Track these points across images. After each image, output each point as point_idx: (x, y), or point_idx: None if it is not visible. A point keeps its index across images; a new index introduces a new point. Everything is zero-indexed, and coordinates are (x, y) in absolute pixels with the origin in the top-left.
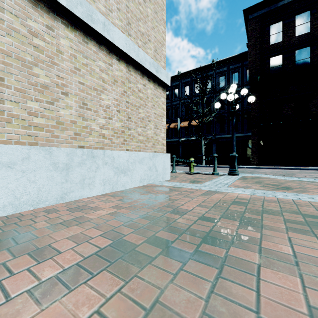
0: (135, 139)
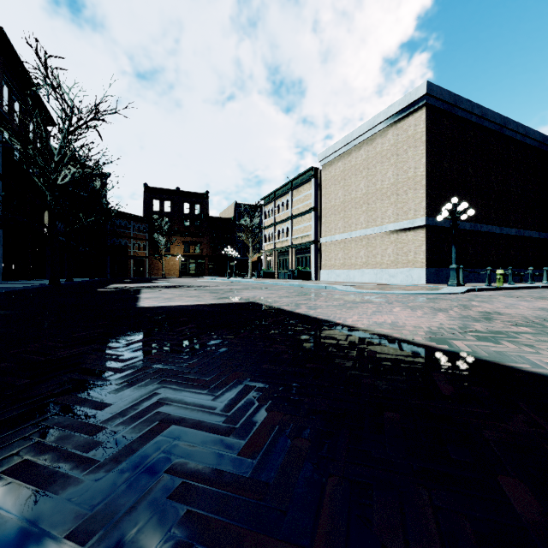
0: (401, 263)
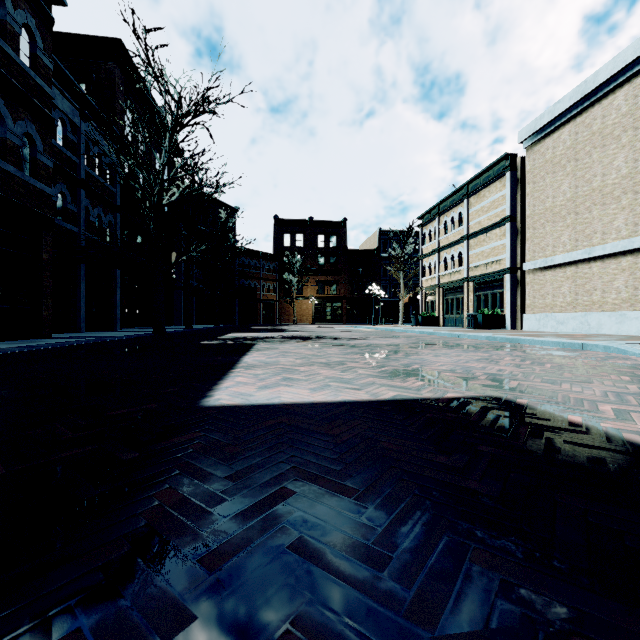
0: None
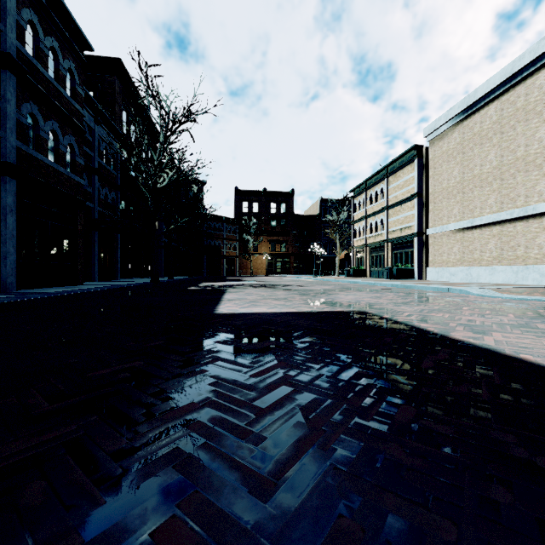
0: None
